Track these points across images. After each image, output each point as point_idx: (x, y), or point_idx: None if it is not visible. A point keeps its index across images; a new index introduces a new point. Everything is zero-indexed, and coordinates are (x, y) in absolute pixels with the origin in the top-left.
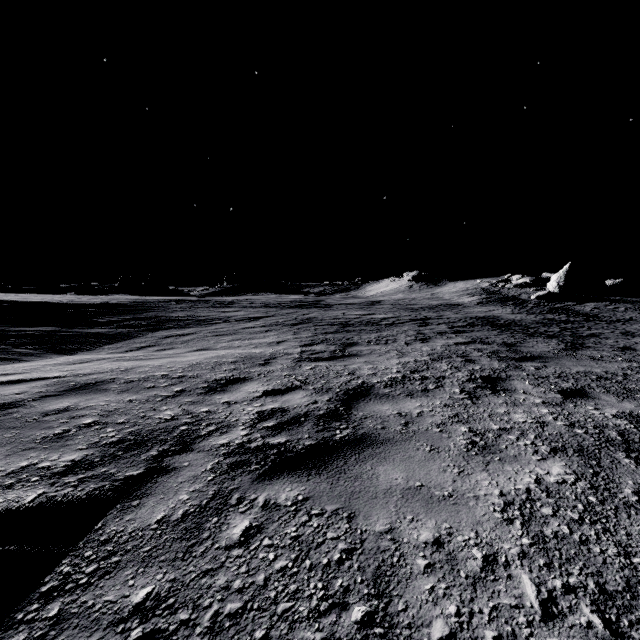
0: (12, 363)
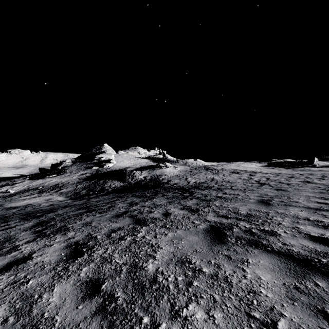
0: (66, 197)
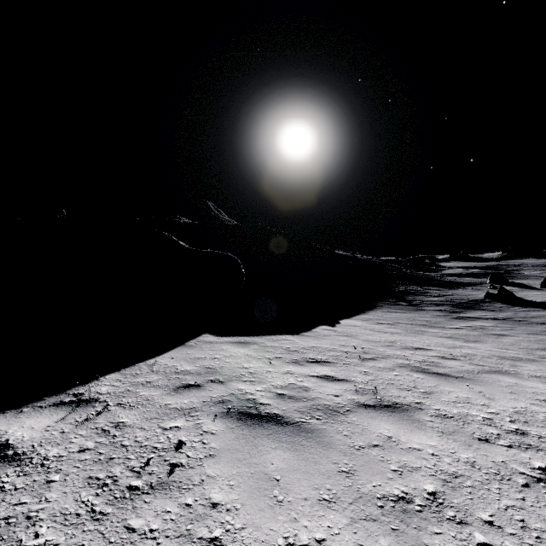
0: None
